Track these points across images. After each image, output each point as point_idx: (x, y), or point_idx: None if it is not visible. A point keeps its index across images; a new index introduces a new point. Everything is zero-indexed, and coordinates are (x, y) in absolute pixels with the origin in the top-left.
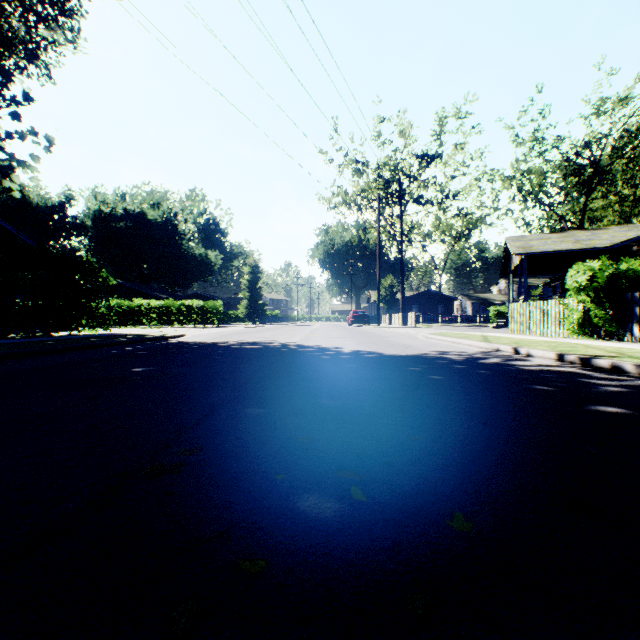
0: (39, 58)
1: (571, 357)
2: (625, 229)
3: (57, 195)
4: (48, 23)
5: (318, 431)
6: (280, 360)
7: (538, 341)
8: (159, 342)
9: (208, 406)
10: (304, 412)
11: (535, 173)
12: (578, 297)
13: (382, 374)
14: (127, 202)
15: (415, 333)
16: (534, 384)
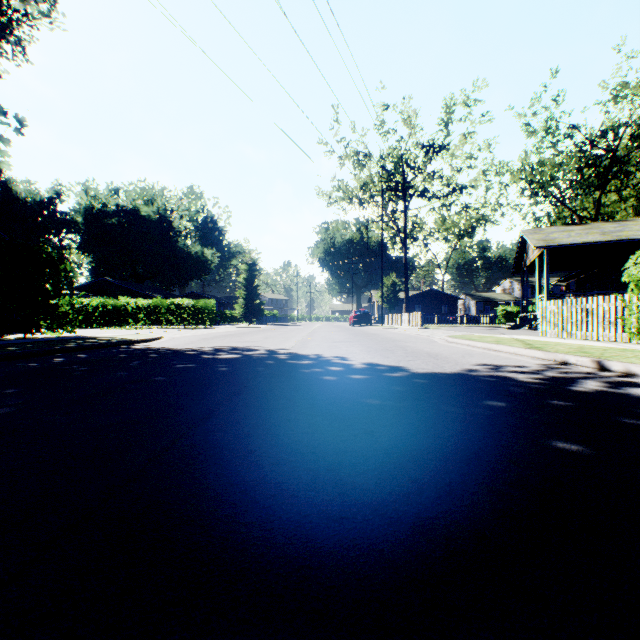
0: (11, 32)
1: None
2: None
3: (46, 190)
4: None
5: None
6: (254, 386)
7: (605, 348)
8: (117, 348)
9: None
10: None
11: (547, 165)
12: None
13: (443, 432)
14: (120, 198)
15: (429, 335)
16: None
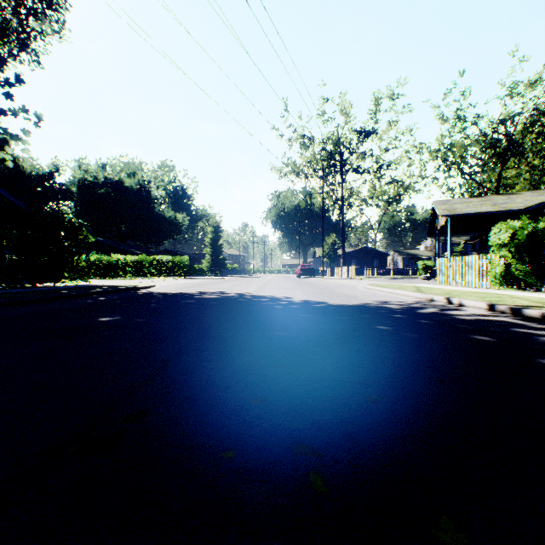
0: (29, 46)
1: (502, 307)
2: (536, 194)
3: (47, 165)
4: (37, 16)
5: (271, 390)
6: (236, 310)
7: (466, 292)
8: (130, 292)
9: (162, 359)
10: (257, 366)
11: (457, 146)
12: (500, 253)
13: (330, 324)
14: (107, 171)
15: (355, 284)
16: (475, 334)
